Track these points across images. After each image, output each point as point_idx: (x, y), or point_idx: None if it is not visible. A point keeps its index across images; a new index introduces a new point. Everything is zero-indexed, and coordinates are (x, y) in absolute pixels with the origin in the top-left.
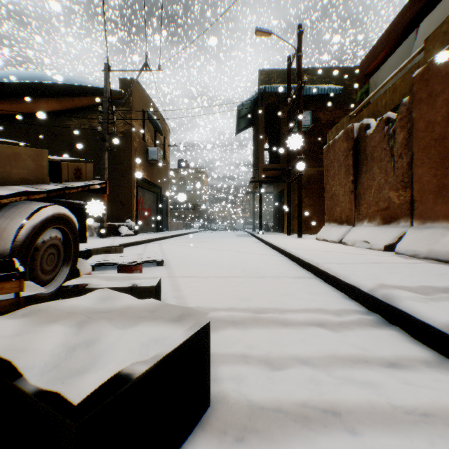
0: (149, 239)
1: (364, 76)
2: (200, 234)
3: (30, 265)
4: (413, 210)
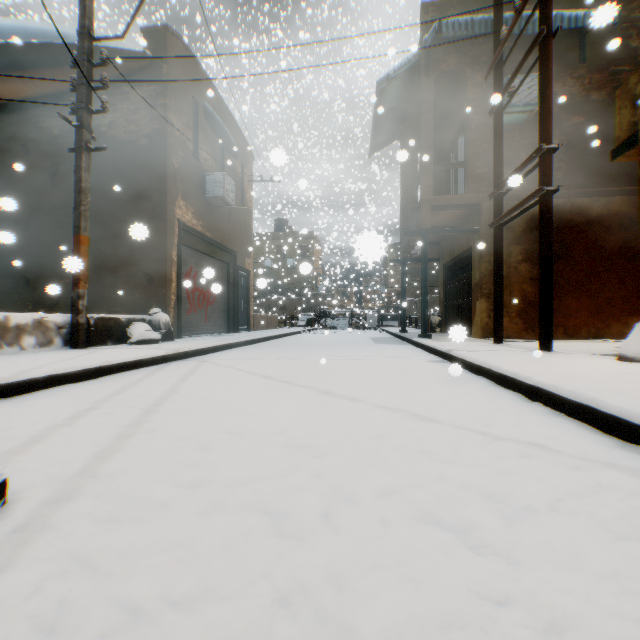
0: (182, 352)
1: None
2: (306, 337)
3: None
4: None
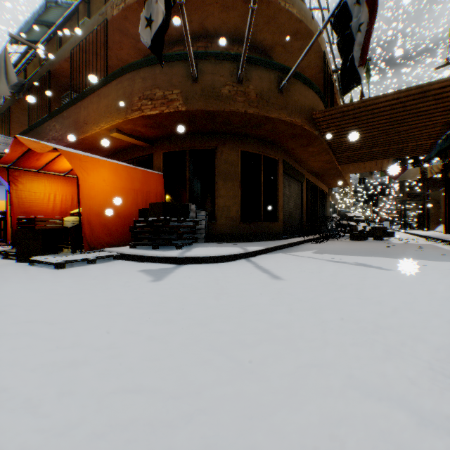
0: None
1: None
2: None
3: None
4: None
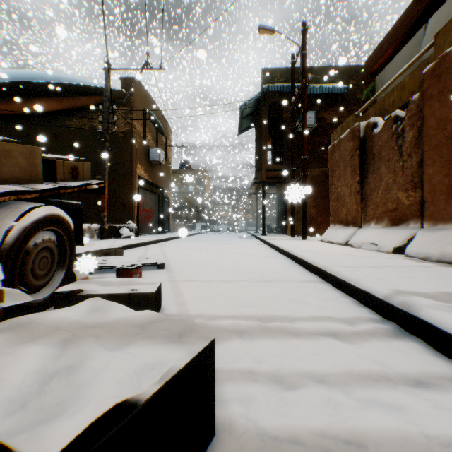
0: (151, 241)
1: (370, 74)
2: (203, 236)
3: (20, 270)
4: (423, 211)
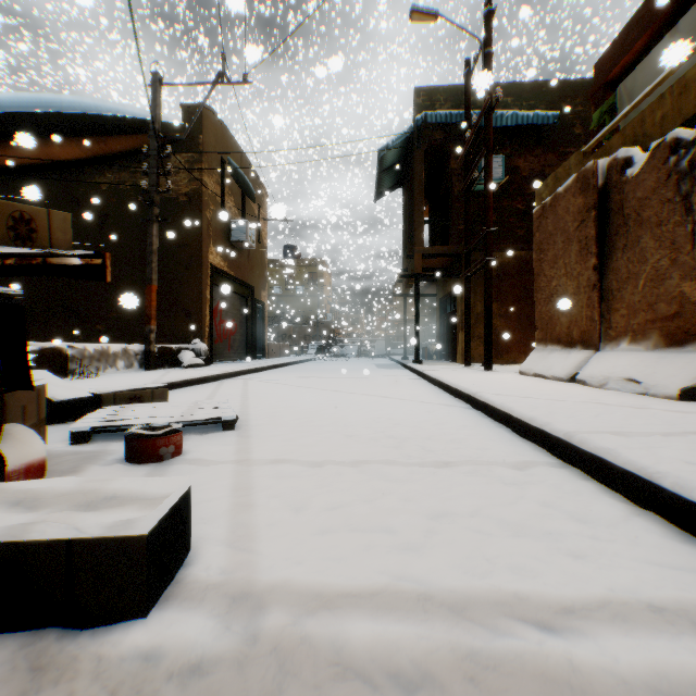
0: (228, 373)
1: (603, 85)
2: (318, 364)
3: None
4: None
